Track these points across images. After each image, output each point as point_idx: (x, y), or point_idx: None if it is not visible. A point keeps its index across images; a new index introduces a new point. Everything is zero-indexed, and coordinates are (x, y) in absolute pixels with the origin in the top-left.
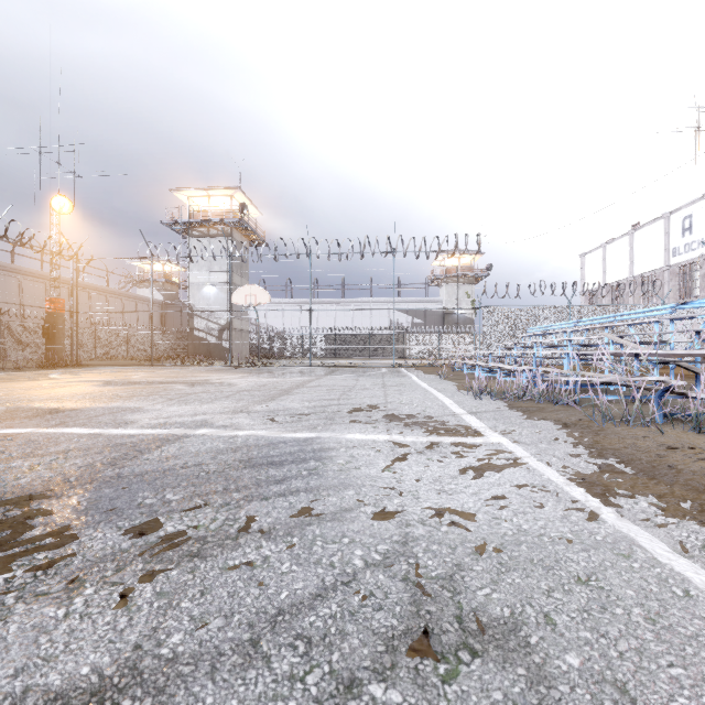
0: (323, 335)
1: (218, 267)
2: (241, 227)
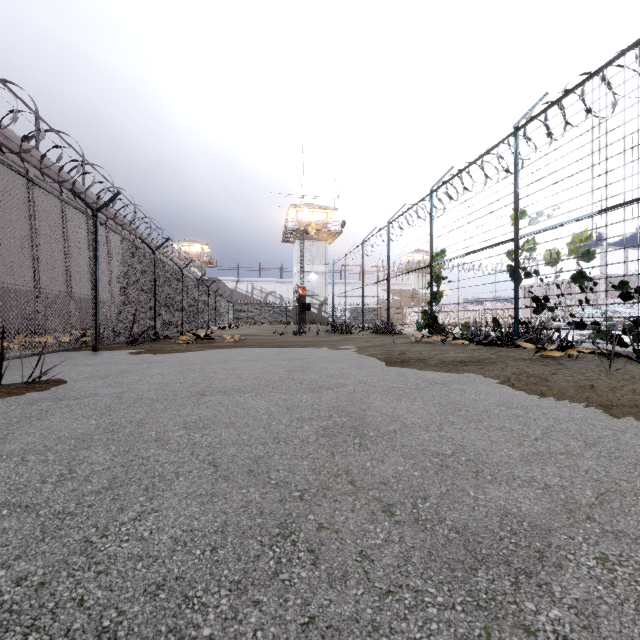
0: (349, 307)
1: (319, 261)
2: (332, 234)
